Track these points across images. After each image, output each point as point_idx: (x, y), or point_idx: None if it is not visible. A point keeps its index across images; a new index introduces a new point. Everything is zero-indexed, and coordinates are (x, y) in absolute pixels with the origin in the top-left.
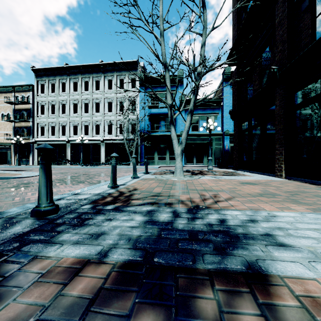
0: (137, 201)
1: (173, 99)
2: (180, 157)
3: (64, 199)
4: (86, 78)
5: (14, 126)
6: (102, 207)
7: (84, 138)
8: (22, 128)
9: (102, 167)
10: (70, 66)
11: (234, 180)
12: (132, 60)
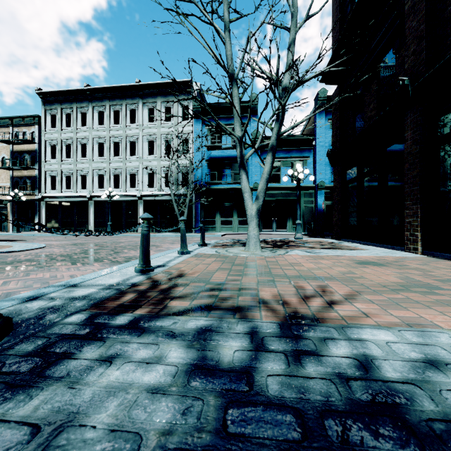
0: (179, 303)
1: (245, 127)
2: (255, 220)
3: (44, 298)
4: (116, 106)
5: (12, 175)
6: (105, 321)
7: (113, 193)
8: (24, 178)
9: (138, 235)
10: (93, 89)
11: (343, 257)
12: (183, 80)
